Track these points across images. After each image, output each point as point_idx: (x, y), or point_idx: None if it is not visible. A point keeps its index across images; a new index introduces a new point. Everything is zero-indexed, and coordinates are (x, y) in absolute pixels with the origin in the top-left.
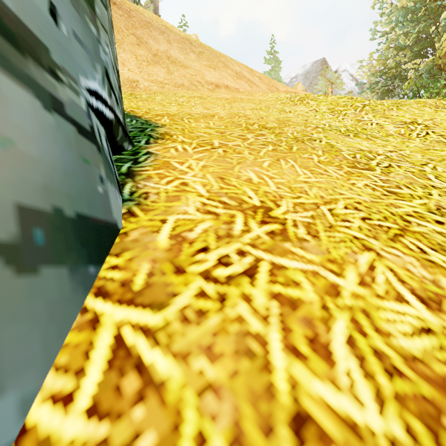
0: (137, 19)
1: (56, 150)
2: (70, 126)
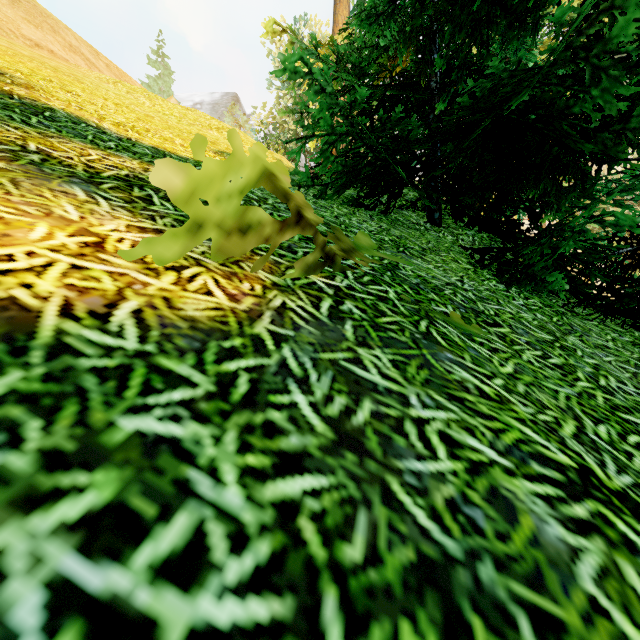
0: None
1: None
2: None
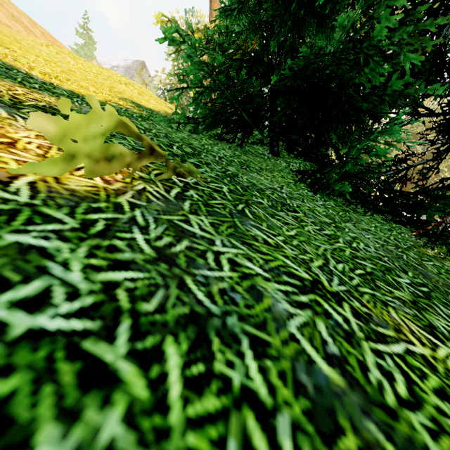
0: None
1: None
2: None
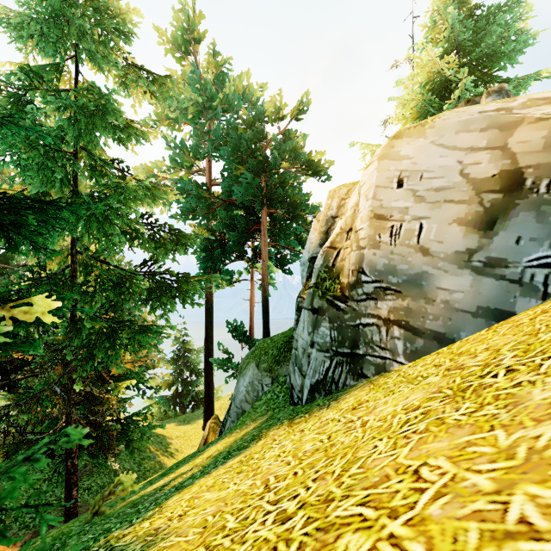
0: None
1: (495, 291)
2: (506, 282)
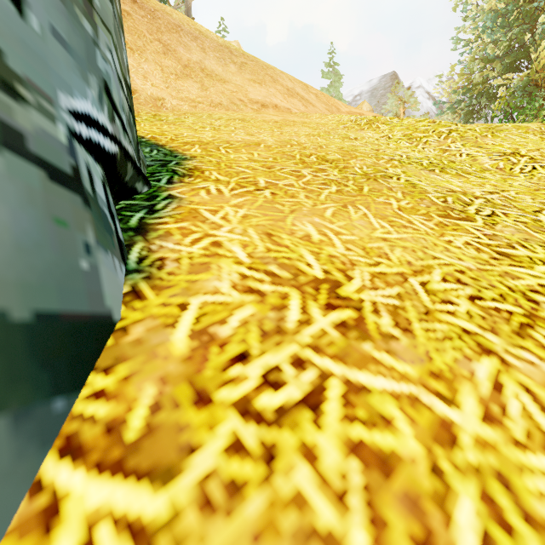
0: (163, 21)
1: (1, 212)
2: (35, 169)
